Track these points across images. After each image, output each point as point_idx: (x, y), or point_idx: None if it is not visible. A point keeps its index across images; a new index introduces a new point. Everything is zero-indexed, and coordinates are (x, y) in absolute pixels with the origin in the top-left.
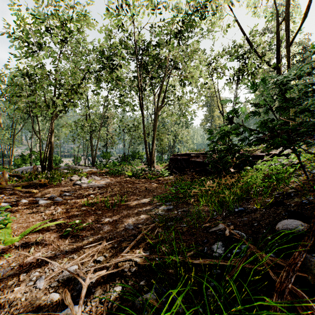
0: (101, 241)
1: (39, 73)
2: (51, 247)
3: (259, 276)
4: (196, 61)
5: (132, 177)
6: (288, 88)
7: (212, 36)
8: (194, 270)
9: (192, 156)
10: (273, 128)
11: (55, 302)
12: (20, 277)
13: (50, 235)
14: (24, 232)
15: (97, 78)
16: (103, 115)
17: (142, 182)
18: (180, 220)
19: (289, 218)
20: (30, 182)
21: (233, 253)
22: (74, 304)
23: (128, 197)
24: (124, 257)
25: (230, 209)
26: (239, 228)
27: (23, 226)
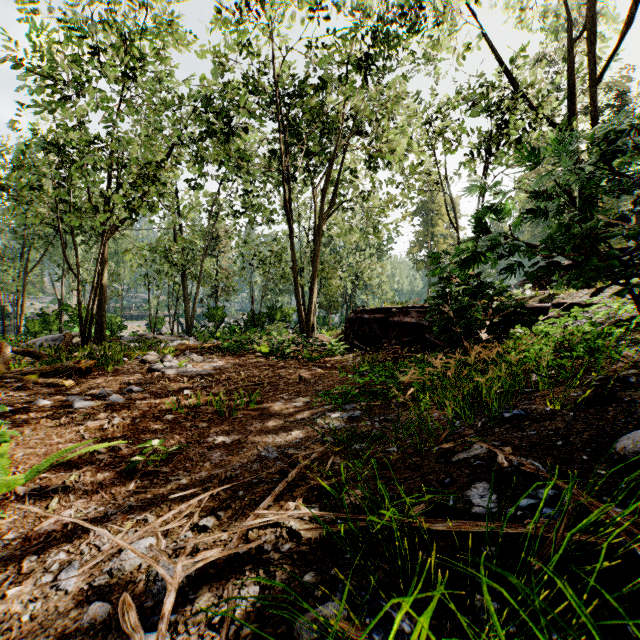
0: (207, 485)
1: (77, 140)
2: (98, 498)
3: (604, 561)
4: (401, 117)
5: (269, 356)
6: (622, 145)
7: (435, 67)
8: (435, 547)
9: (395, 313)
10: (586, 237)
11: (102, 624)
12: (23, 564)
13: (95, 472)
14: (38, 465)
15: (197, 156)
16: (209, 233)
17: (292, 366)
18: (381, 438)
19: (638, 429)
20: (57, 366)
21: (520, 507)
22: (146, 630)
23: (264, 395)
24: (261, 518)
25: (490, 414)
26: (523, 452)
27: (38, 454)
